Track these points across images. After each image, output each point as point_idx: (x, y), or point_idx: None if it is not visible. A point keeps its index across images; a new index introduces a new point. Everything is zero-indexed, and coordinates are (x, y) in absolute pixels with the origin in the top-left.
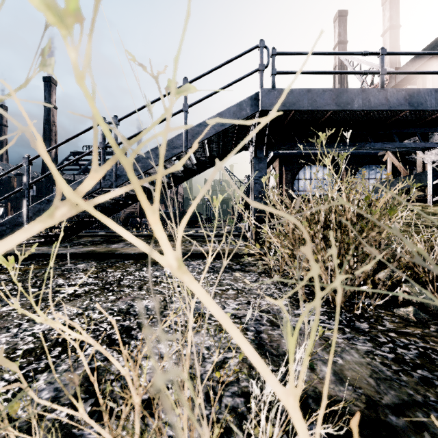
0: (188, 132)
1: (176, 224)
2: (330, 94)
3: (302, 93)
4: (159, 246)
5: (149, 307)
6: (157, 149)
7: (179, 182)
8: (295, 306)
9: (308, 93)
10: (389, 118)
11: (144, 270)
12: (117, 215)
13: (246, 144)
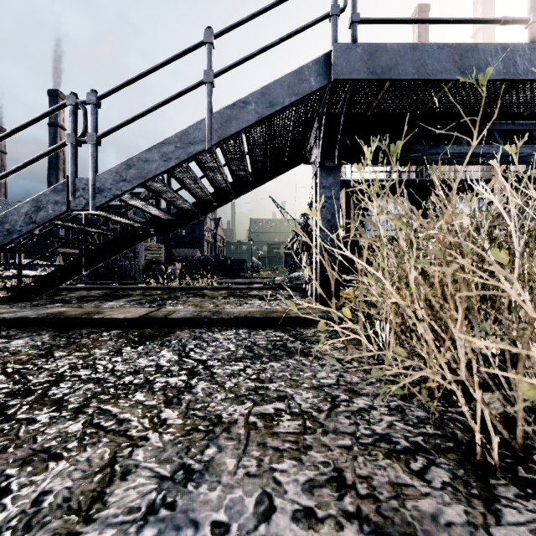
0: (213, 117)
1: (214, 274)
2: (449, 53)
3: (404, 51)
4: (175, 305)
5: (44, 505)
6: (163, 146)
7: (208, 210)
8: (479, 500)
9: (413, 51)
10: (531, 104)
11: (123, 354)
12: (136, 262)
13: (306, 154)
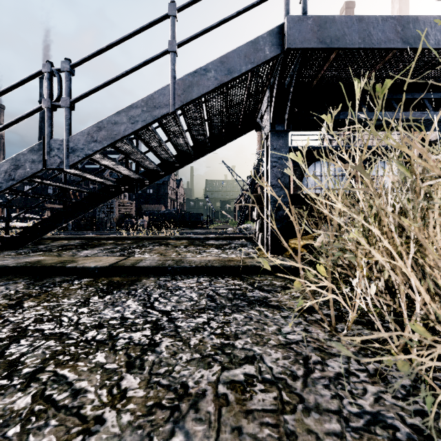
0: (177, 84)
1: (176, 226)
2: (392, 25)
3: (350, 22)
4: (143, 253)
5: None
6: (130, 109)
7: (171, 170)
8: None
9: (359, 22)
10: None
11: (90, 304)
12: (111, 216)
13: (257, 121)
